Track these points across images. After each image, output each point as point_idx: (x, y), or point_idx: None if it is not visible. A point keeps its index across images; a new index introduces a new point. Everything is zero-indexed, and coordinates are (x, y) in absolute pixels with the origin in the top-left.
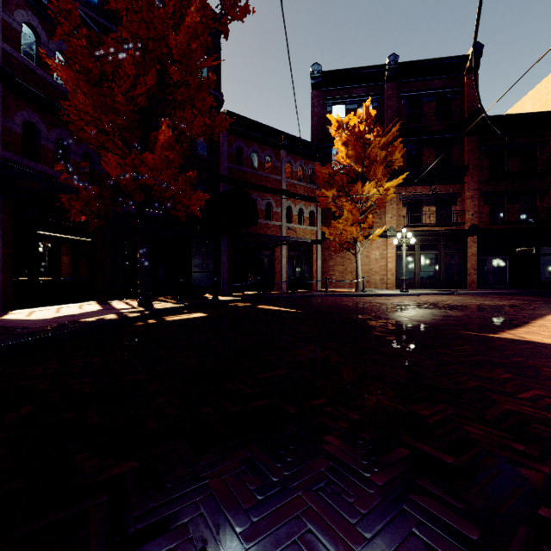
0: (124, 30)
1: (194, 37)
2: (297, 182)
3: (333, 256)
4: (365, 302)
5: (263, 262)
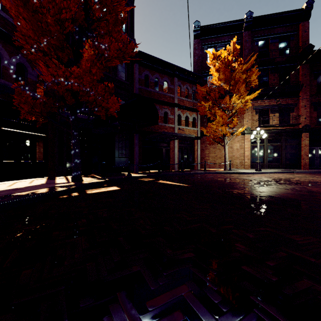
0: None
1: None
2: (184, 99)
3: (208, 147)
4: (234, 178)
5: (162, 151)
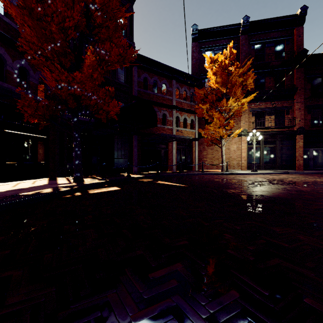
0: None
1: None
2: (182, 101)
3: (206, 148)
4: (230, 179)
5: (161, 152)
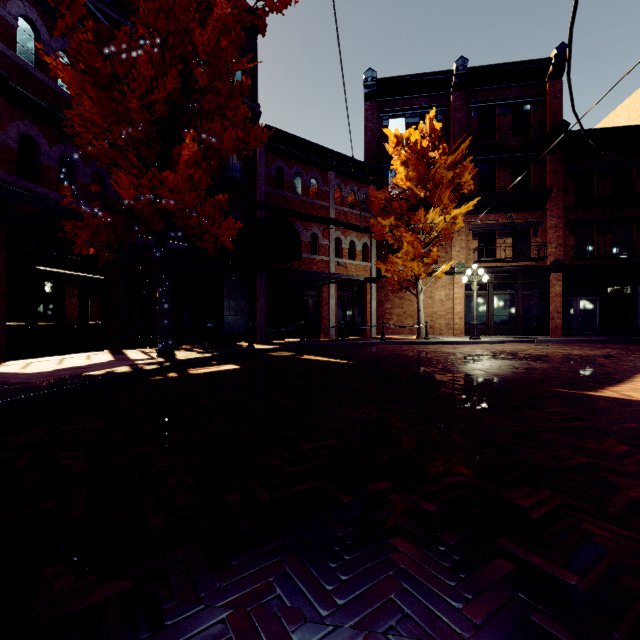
0: (138, 21)
1: (224, 32)
2: (348, 210)
3: (390, 296)
4: (429, 352)
5: (308, 303)
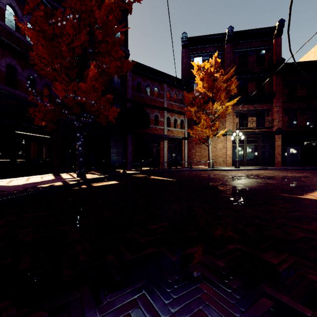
0: (66, 5)
1: (110, 12)
2: (173, 103)
3: (194, 146)
4: (214, 174)
5: (153, 150)
